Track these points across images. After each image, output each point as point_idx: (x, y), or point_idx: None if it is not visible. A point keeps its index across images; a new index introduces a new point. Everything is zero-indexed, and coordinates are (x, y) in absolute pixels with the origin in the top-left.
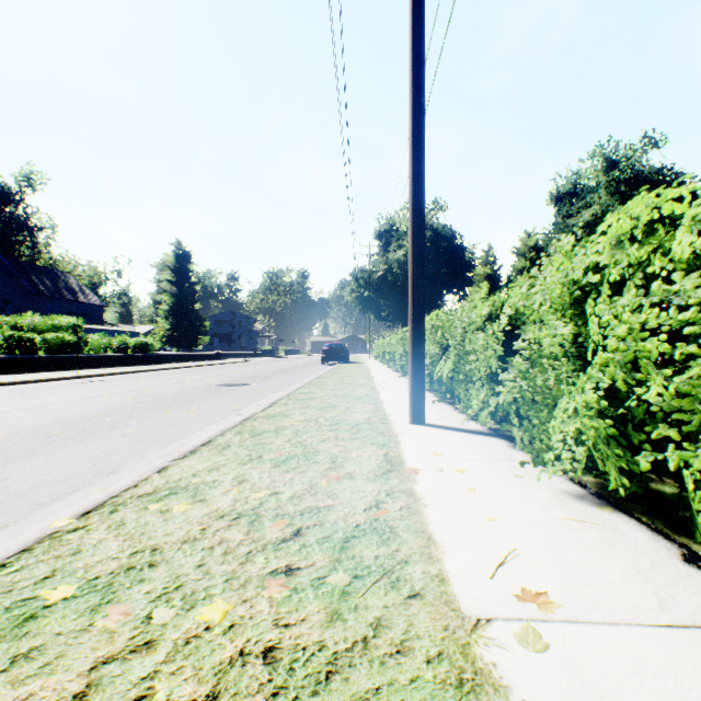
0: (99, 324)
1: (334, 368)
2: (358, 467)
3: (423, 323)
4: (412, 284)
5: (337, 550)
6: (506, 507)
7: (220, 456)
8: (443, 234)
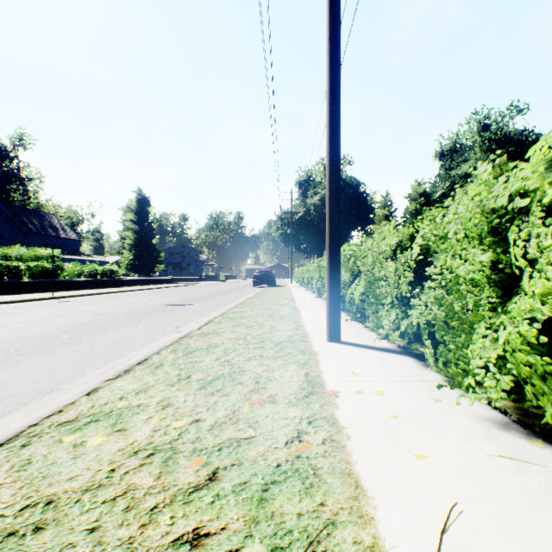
0: (76, 255)
1: (263, 290)
2: (280, 388)
3: (339, 252)
4: (329, 217)
5: (255, 504)
6: (432, 439)
7: (151, 376)
8: (350, 184)
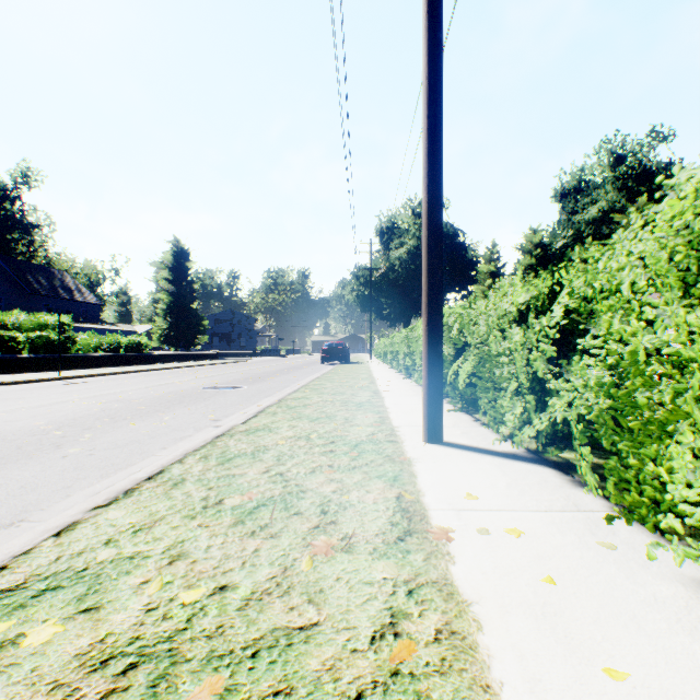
0: (95, 323)
1: (334, 369)
2: (360, 523)
3: (441, 316)
4: (427, 266)
5: None
6: (625, 631)
7: (164, 500)
8: (445, 232)
